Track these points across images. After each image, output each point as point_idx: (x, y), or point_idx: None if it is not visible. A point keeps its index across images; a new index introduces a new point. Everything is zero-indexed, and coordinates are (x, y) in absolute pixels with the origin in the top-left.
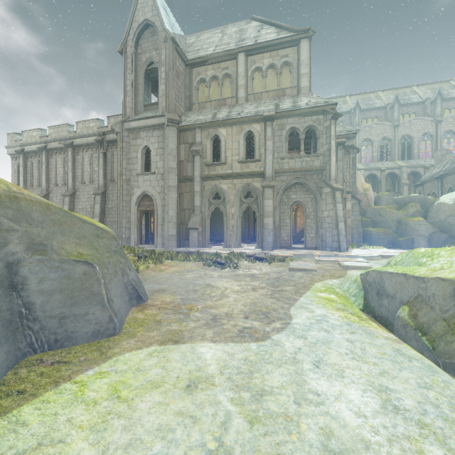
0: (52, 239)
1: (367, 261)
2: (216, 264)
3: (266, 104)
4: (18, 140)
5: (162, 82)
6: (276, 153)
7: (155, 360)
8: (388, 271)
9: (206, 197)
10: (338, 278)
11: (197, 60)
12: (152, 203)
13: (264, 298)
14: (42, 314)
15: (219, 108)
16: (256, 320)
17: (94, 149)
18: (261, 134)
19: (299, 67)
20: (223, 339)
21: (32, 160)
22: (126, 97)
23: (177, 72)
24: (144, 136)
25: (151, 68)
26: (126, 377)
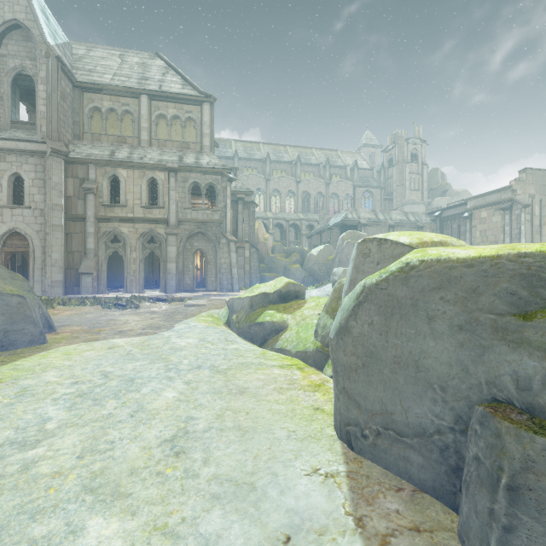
0: None
1: None
2: (117, 306)
3: (170, 153)
4: None
5: (42, 102)
6: (180, 203)
7: (84, 346)
8: (236, 297)
9: (102, 240)
10: (219, 308)
11: (91, 86)
12: (26, 243)
13: (159, 321)
14: None
15: (118, 145)
16: (150, 329)
17: None
18: (165, 183)
19: (202, 127)
20: (128, 337)
21: None
22: None
23: (63, 93)
24: (13, 161)
25: (19, 72)
26: (69, 351)
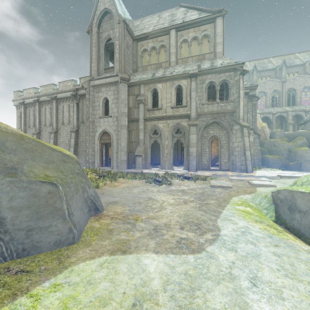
0: (23, 164)
1: (270, 180)
2: (155, 182)
3: (191, 65)
4: (21, 95)
5: (116, 51)
6: (198, 101)
7: (105, 271)
8: (299, 190)
9: (148, 133)
10: (250, 194)
11: (141, 36)
12: (109, 138)
13: (194, 210)
14: (11, 227)
15: (157, 69)
16: (190, 231)
17: (71, 101)
18: (188, 87)
19: (215, 38)
20: (164, 250)
21: (29, 109)
22: (91, 63)
23: (127, 44)
24: (104, 91)
25: (109, 43)
26: (77, 291)
